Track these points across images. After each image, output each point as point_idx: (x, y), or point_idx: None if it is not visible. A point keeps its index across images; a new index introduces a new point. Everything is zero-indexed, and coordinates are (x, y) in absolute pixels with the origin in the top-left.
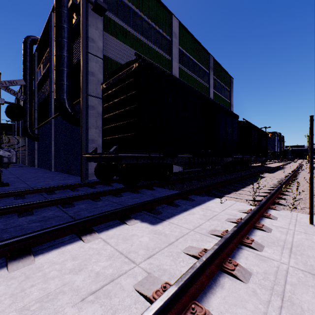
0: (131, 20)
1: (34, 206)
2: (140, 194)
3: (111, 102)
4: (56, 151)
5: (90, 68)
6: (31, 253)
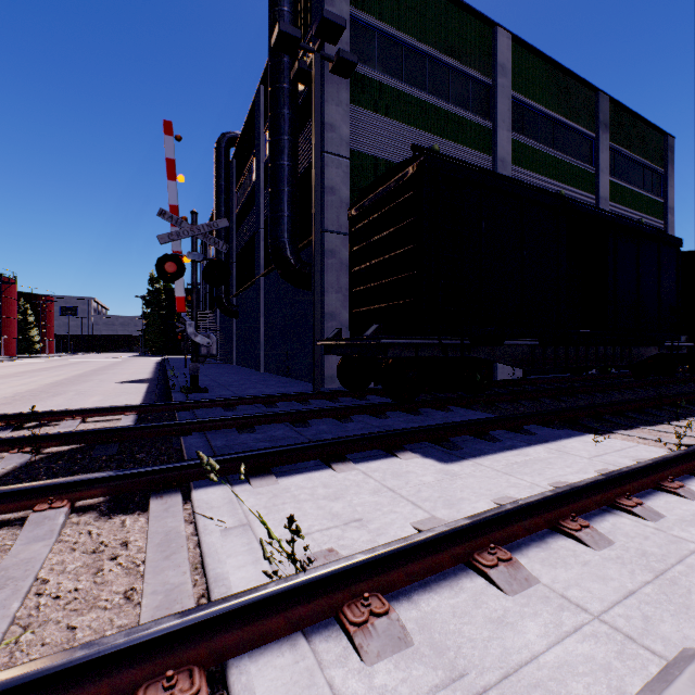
0: (404, 67)
1: (256, 421)
2: (420, 416)
3: (367, 242)
4: (268, 336)
5: (328, 180)
6: (272, 473)
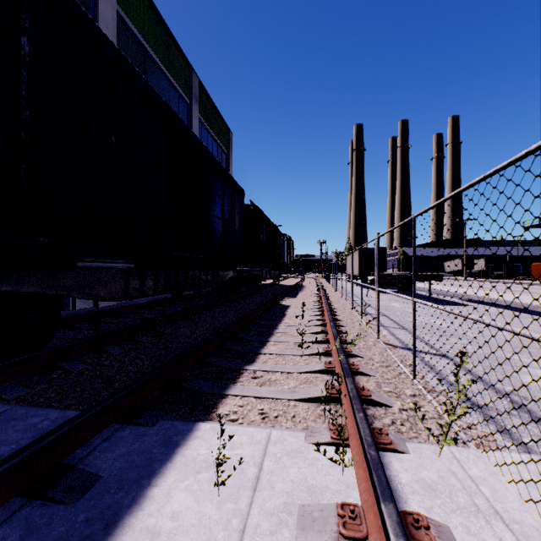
0: None
1: None
2: None
3: None
4: None
5: None
6: None
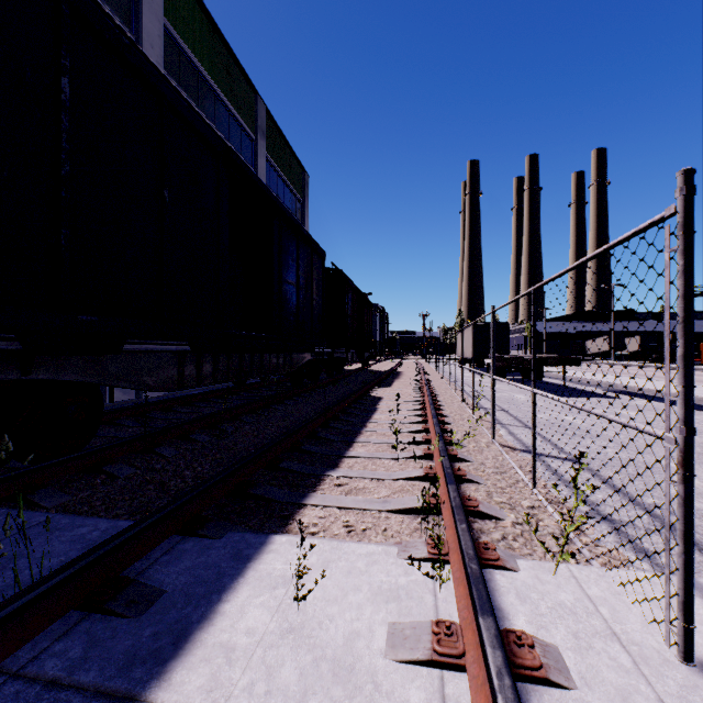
0: None
1: None
2: None
3: None
4: None
5: None
6: None
